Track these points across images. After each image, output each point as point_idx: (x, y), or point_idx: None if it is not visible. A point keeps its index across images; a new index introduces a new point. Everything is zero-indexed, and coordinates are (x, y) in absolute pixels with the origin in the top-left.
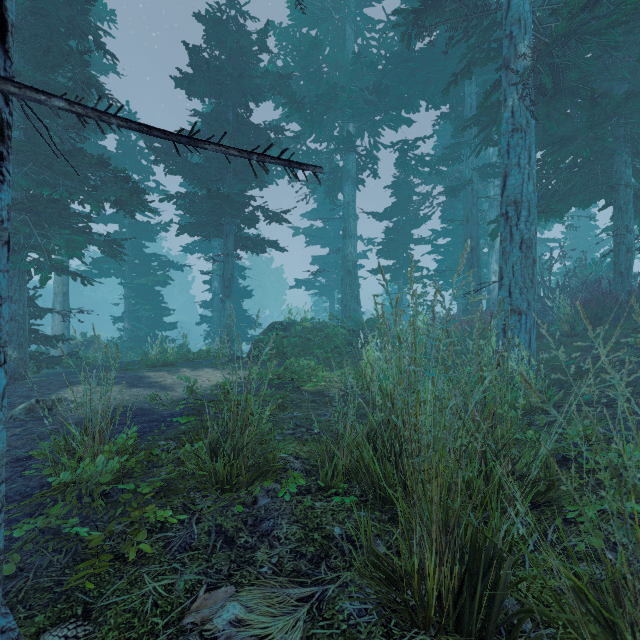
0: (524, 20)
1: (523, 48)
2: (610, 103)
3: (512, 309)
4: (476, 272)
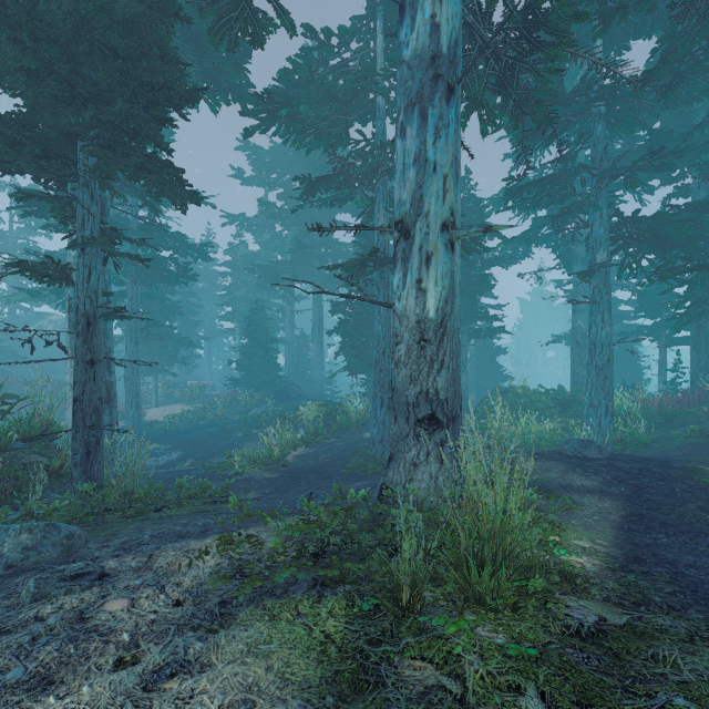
0: (599, 240)
1: (598, 256)
2: (706, 257)
3: (591, 404)
4: (704, 349)
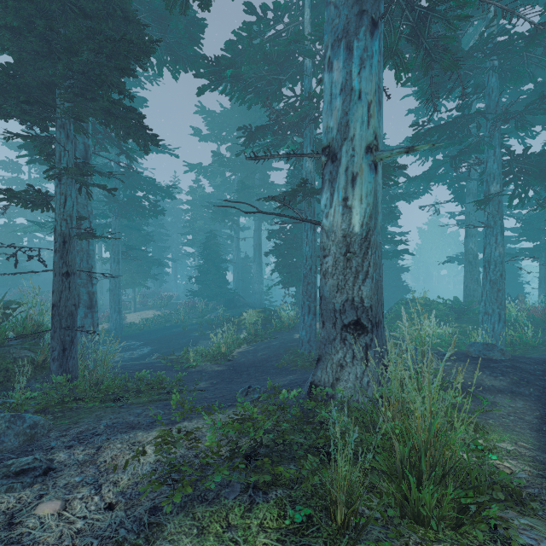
0: (493, 174)
1: (492, 188)
2: None
3: (485, 312)
4: None
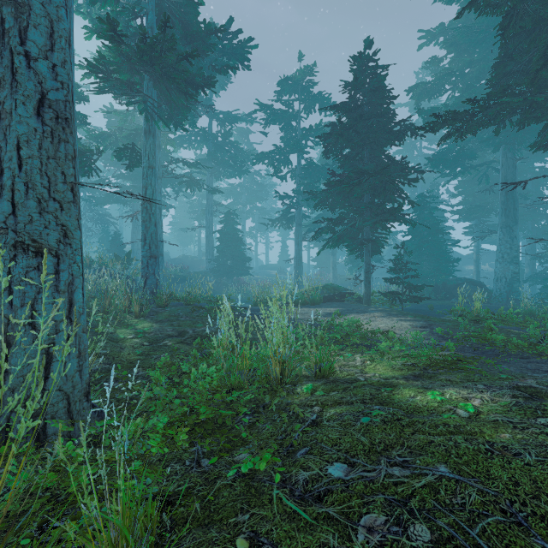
0: None
1: None
2: None
3: None
4: None
